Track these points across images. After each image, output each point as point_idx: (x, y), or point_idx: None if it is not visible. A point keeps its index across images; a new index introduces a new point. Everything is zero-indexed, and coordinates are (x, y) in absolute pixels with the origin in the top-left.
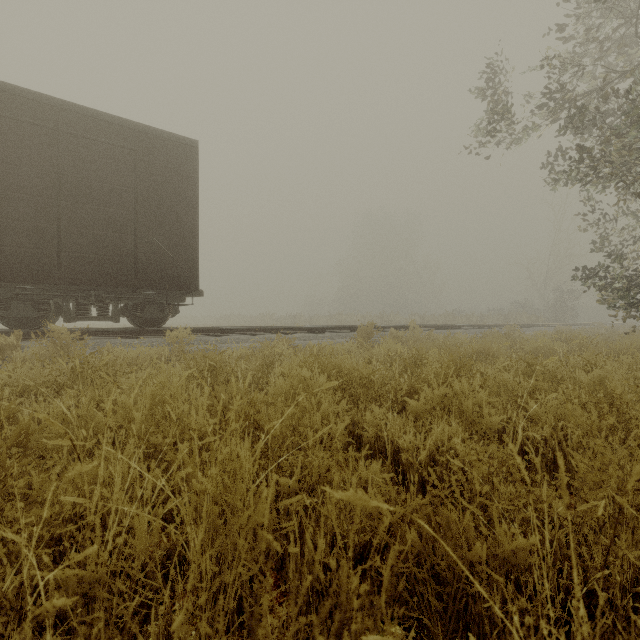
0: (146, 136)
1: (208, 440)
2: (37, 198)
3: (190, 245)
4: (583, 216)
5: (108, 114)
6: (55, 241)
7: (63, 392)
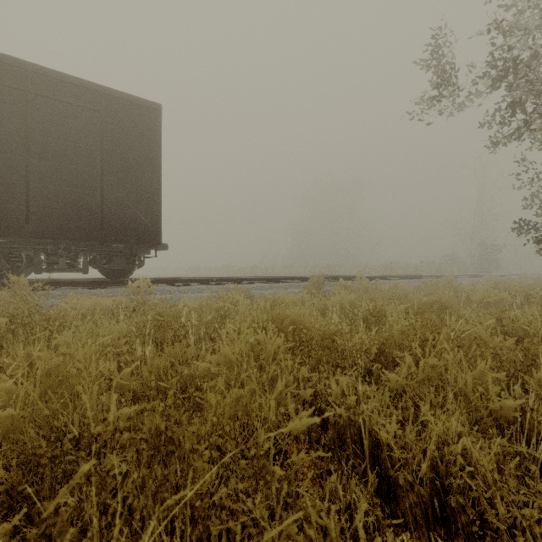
0: (112, 99)
1: None
2: (6, 155)
3: (154, 201)
4: (518, 175)
5: (75, 77)
6: (23, 196)
7: None
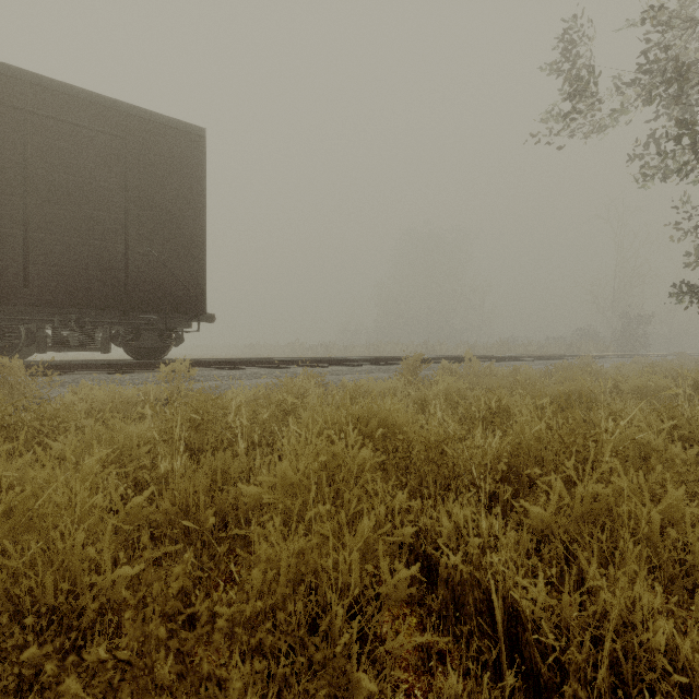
0: (140, 121)
1: None
2: None
3: (196, 258)
4: (678, 223)
5: (90, 92)
6: (21, 251)
7: None
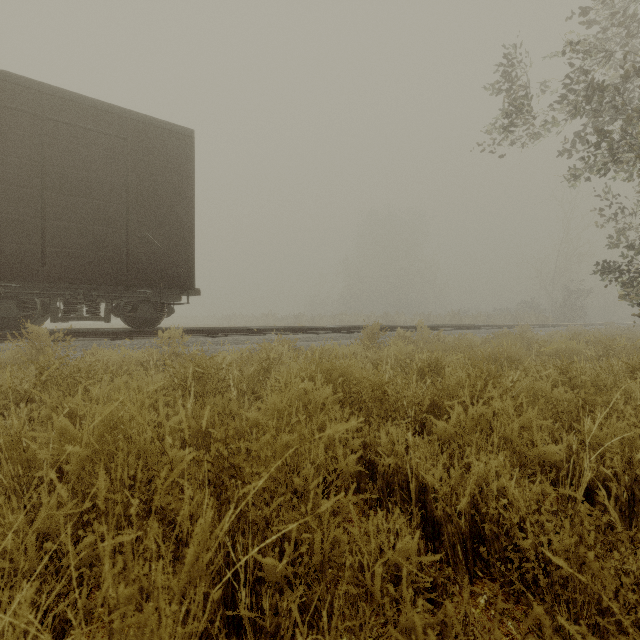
0: (138, 124)
1: (121, 539)
2: (20, 189)
3: (185, 240)
4: (601, 210)
5: (97, 100)
6: (39, 235)
7: (21, 405)
